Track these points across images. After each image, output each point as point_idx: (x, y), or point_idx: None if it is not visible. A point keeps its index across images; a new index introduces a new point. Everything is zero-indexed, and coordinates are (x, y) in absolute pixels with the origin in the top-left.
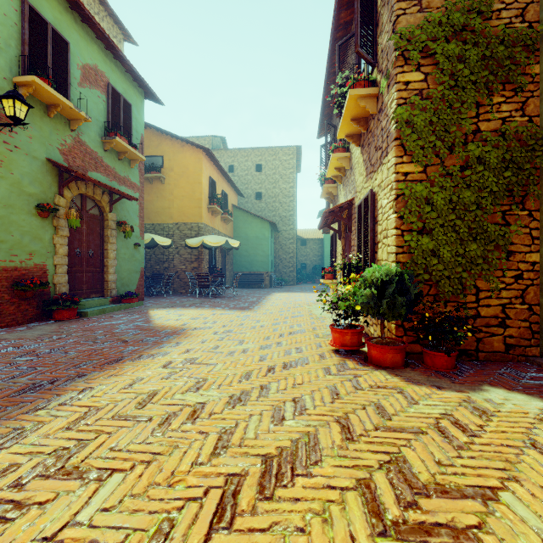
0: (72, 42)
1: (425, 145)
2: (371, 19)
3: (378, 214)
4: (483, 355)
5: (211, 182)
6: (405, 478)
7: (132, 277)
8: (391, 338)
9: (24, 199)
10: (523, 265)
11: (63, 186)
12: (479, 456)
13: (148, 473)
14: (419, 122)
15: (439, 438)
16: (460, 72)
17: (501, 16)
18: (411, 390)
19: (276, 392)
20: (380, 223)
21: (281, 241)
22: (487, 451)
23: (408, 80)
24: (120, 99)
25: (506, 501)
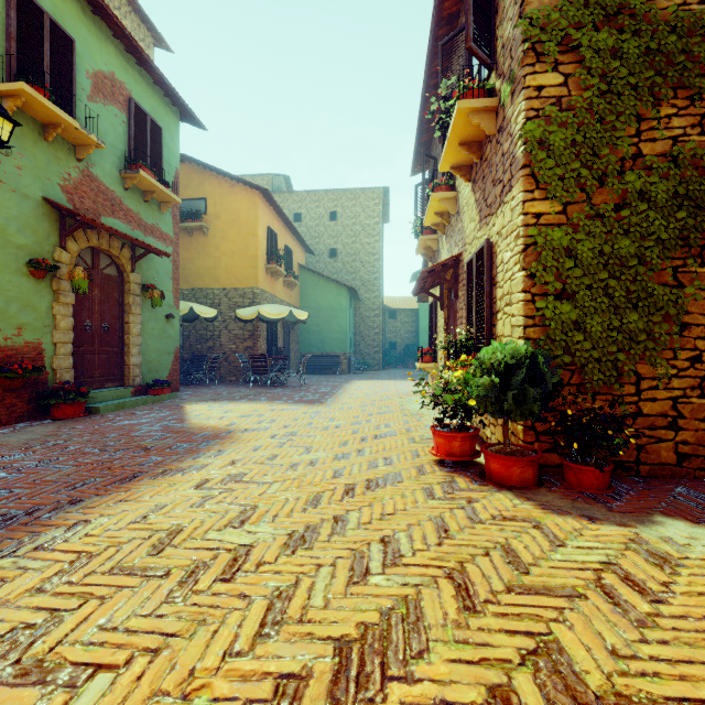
0: (79, 41)
1: (566, 174)
2: (487, 3)
3: (498, 272)
4: (646, 469)
5: (270, 234)
6: (566, 683)
7: (163, 359)
8: (517, 446)
9: (10, 253)
10: (701, 342)
11: (66, 235)
12: (674, 638)
13: (153, 673)
14: (557, 142)
15: (607, 605)
16: (614, 72)
17: None
18: (553, 523)
19: (356, 527)
20: (500, 285)
21: (363, 312)
22: (685, 630)
23: (541, 83)
24: (147, 120)
25: None
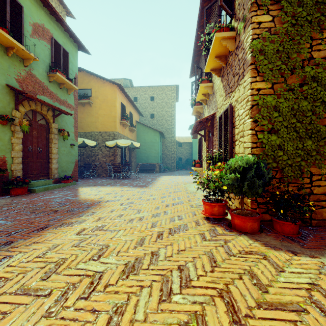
0: (25, 7)
1: (273, 67)
2: None
3: (236, 121)
4: (315, 222)
5: (122, 106)
6: None
7: (69, 165)
8: (248, 210)
9: None
10: None
11: (18, 103)
12: None
13: None
14: (269, 50)
15: (323, 318)
16: (299, 13)
17: None
18: (273, 256)
19: (164, 259)
20: (237, 127)
21: (166, 144)
22: None
23: (260, 21)
24: (61, 48)
25: None
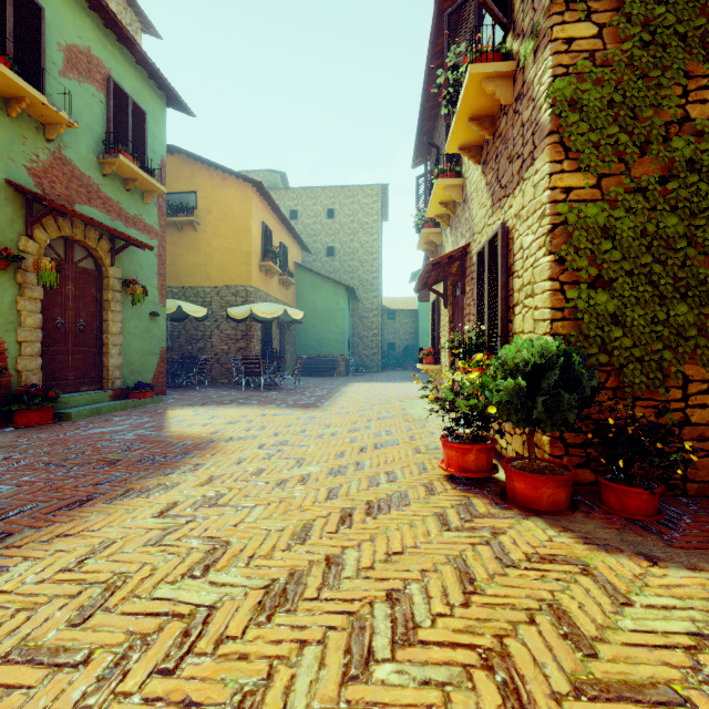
0: (49, 9)
1: (601, 140)
2: None
3: (515, 260)
4: (694, 488)
5: (265, 230)
6: None
7: (147, 360)
8: (543, 460)
9: None
10: None
11: (32, 223)
12: None
13: None
14: (592, 101)
15: None
16: (659, 19)
17: None
18: (605, 566)
19: (354, 575)
20: (519, 274)
21: (361, 313)
22: None
23: (571, 35)
24: (128, 102)
25: None
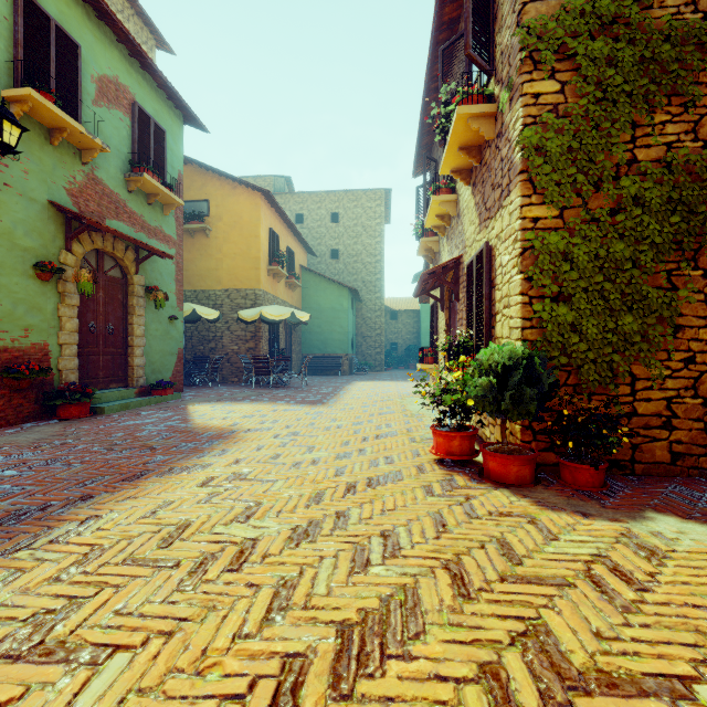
0: (84, 46)
1: (562, 180)
2: (486, 11)
3: (497, 275)
4: (640, 468)
5: (272, 236)
6: (551, 660)
7: (167, 360)
8: (515, 445)
9: (17, 256)
10: (695, 344)
11: (71, 238)
12: (656, 622)
13: (168, 653)
14: (554, 148)
15: (594, 593)
16: (610, 80)
17: (666, 4)
18: (547, 519)
19: (357, 522)
20: (499, 287)
21: (364, 313)
22: (666, 615)
23: (538, 91)
24: (150, 124)
25: (706, 701)
